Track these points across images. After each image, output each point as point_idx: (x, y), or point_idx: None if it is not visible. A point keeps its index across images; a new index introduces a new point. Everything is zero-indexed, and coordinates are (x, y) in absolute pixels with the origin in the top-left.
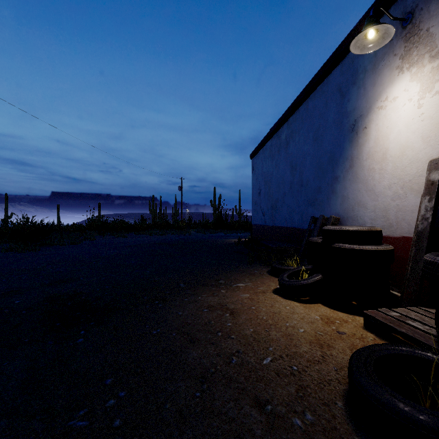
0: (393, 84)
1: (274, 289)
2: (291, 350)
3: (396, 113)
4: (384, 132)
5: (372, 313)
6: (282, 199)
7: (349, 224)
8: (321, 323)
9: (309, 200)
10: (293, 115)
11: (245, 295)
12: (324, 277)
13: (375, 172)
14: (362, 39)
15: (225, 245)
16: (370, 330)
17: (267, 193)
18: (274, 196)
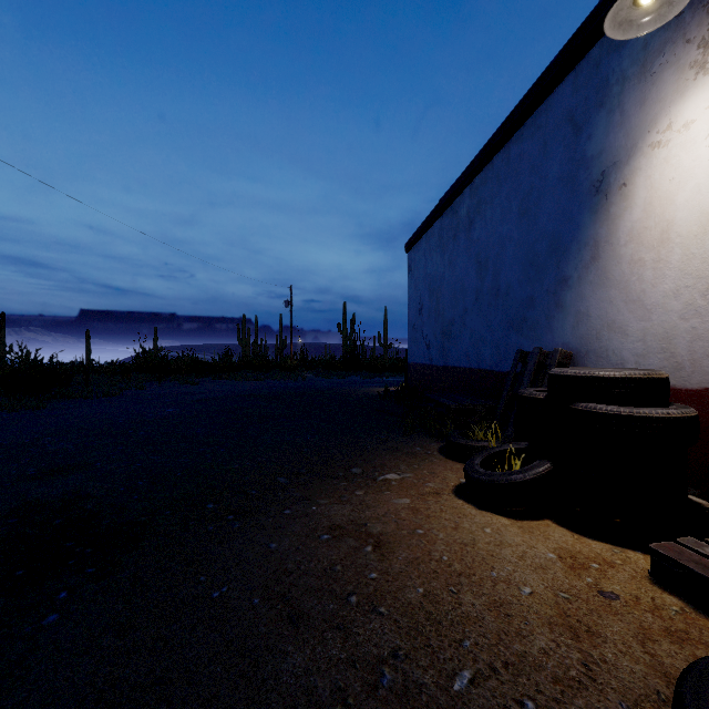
0: (684, 96)
1: (455, 487)
2: (512, 647)
3: (691, 152)
4: (664, 189)
5: (670, 549)
6: (461, 319)
7: (590, 364)
8: (561, 569)
9: (512, 321)
10: (482, 173)
11: (401, 500)
12: (555, 467)
13: (645, 267)
14: (628, 7)
15: (362, 399)
16: (665, 586)
17: (433, 309)
18: (446, 315)
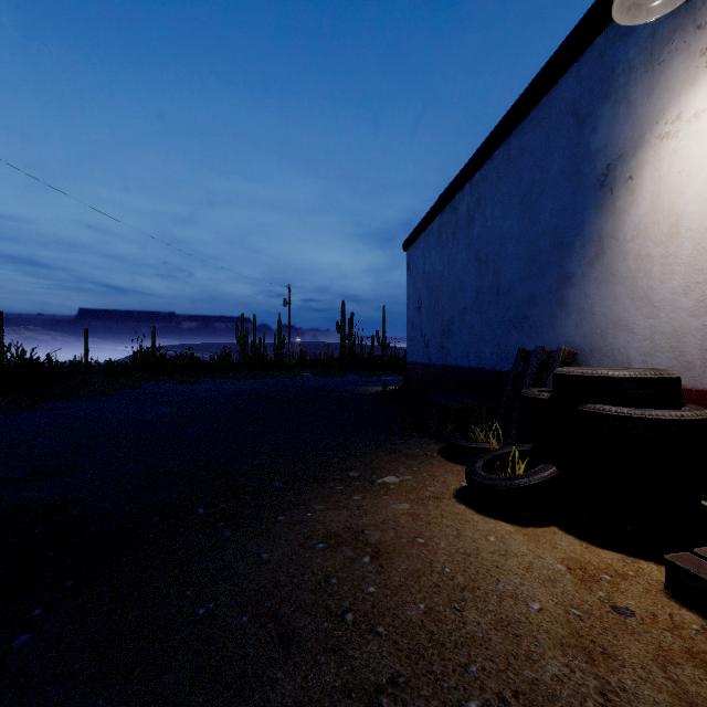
0: (694, 85)
1: (456, 491)
2: (522, 673)
3: (703, 143)
4: (673, 182)
5: (687, 561)
6: (460, 318)
7: (595, 363)
8: (571, 581)
9: (513, 319)
10: (482, 169)
11: (400, 506)
12: (561, 471)
13: (653, 262)
14: None
15: (360, 399)
16: (683, 601)
17: (432, 308)
18: (445, 313)
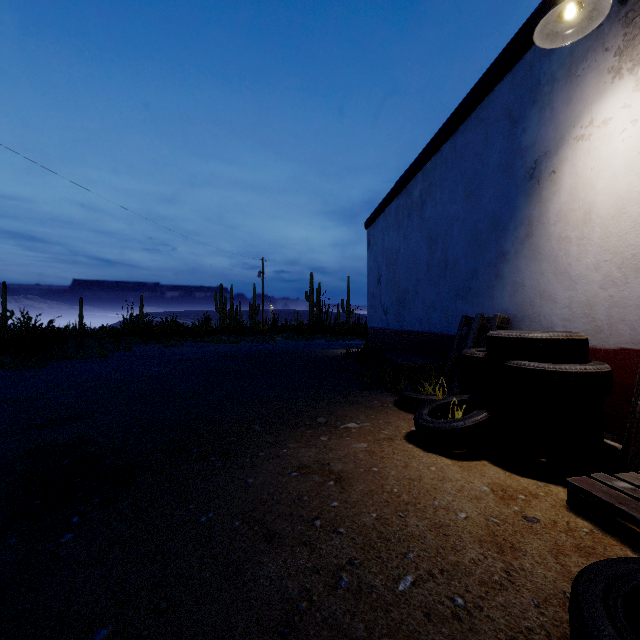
0: (603, 97)
1: (406, 434)
2: (447, 558)
3: (609, 145)
4: (587, 177)
5: (583, 482)
6: (414, 288)
7: (525, 328)
8: (493, 499)
9: (458, 290)
10: (433, 159)
11: (360, 445)
12: (491, 416)
13: (571, 243)
14: (554, 21)
15: (327, 360)
16: (579, 513)
17: (390, 279)
18: (401, 284)
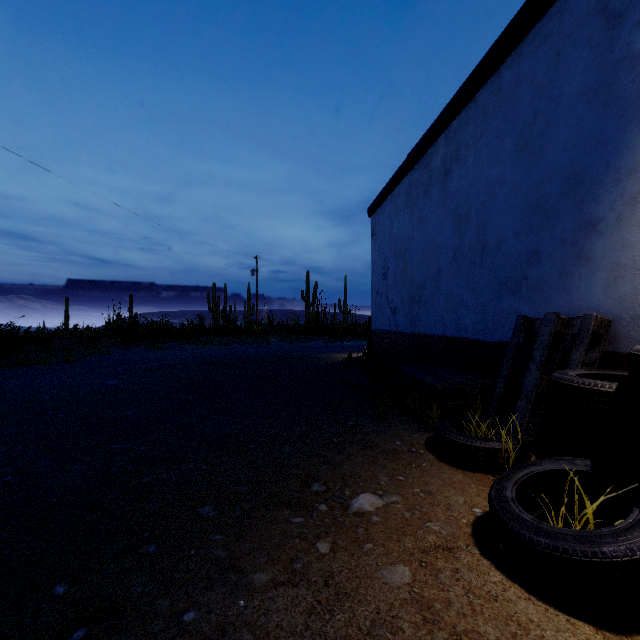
0: None
1: (472, 530)
2: None
3: None
4: None
5: None
6: (434, 282)
7: None
8: None
9: (505, 281)
10: (462, 114)
11: (396, 575)
12: None
13: None
14: None
15: (324, 367)
16: None
17: (400, 273)
18: (415, 278)
